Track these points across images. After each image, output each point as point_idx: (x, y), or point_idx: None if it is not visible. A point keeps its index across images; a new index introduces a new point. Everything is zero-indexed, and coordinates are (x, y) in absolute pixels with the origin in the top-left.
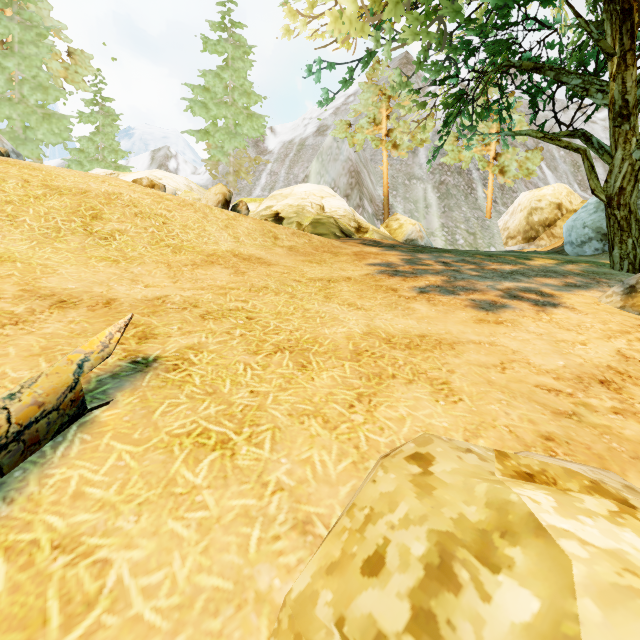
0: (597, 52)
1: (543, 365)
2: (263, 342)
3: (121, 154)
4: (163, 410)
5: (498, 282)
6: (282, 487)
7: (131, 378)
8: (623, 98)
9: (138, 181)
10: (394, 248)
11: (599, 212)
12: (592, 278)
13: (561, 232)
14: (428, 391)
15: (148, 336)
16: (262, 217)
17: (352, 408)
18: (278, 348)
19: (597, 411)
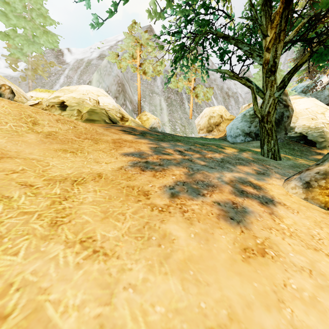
0: (251, 37)
1: None
2: None
3: None
4: None
5: (221, 173)
6: None
7: None
8: (274, 60)
9: None
10: (144, 136)
11: (243, 122)
12: (262, 164)
13: (222, 129)
14: None
15: None
16: (50, 103)
17: None
18: None
19: None
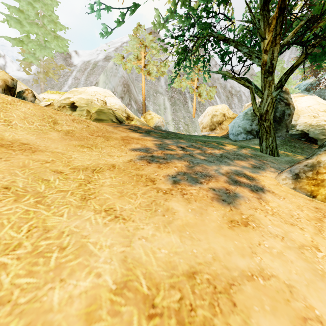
0: (251, 39)
1: None
2: None
3: None
4: None
5: (219, 166)
6: None
7: None
8: (271, 62)
9: None
10: (149, 134)
11: (245, 120)
12: (259, 160)
13: (225, 127)
14: None
15: None
16: (62, 104)
17: None
18: None
19: None
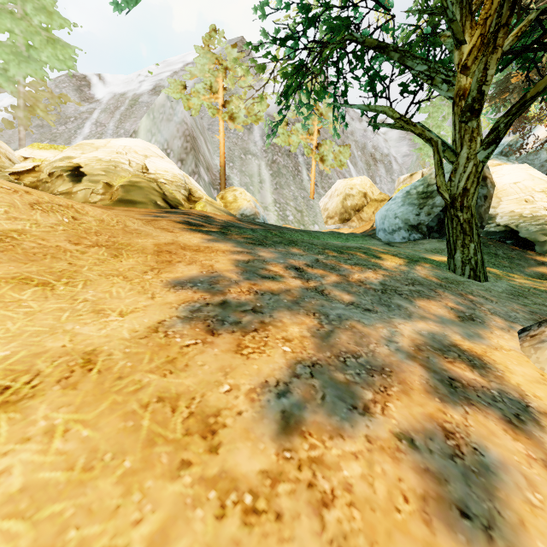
0: (427, 50)
1: None
2: None
3: None
4: None
5: (391, 323)
6: None
7: None
8: (479, 89)
9: None
10: (226, 236)
11: (406, 205)
12: (460, 294)
13: (367, 217)
14: None
15: None
16: (54, 169)
17: None
18: None
19: None
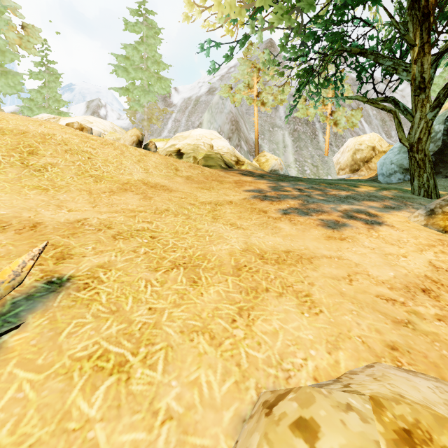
0: (402, 43)
1: (379, 276)
2: (162, 259)
3: (62, 103)
4: (69, 331)
5: (338, 205)
6: (171, 415)
7: (44, 299)
8: (421, 76)
9: (70, 125)
10: (263, 177)
11: (401, 153)
12: (401, 201)
13: (375, 166)
14: (295, 303)
15: (65, 256)
16: (168, 152)
17: (234, 323)
18: (174, 265)
19: (425, 318)
